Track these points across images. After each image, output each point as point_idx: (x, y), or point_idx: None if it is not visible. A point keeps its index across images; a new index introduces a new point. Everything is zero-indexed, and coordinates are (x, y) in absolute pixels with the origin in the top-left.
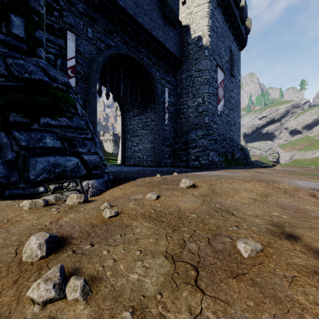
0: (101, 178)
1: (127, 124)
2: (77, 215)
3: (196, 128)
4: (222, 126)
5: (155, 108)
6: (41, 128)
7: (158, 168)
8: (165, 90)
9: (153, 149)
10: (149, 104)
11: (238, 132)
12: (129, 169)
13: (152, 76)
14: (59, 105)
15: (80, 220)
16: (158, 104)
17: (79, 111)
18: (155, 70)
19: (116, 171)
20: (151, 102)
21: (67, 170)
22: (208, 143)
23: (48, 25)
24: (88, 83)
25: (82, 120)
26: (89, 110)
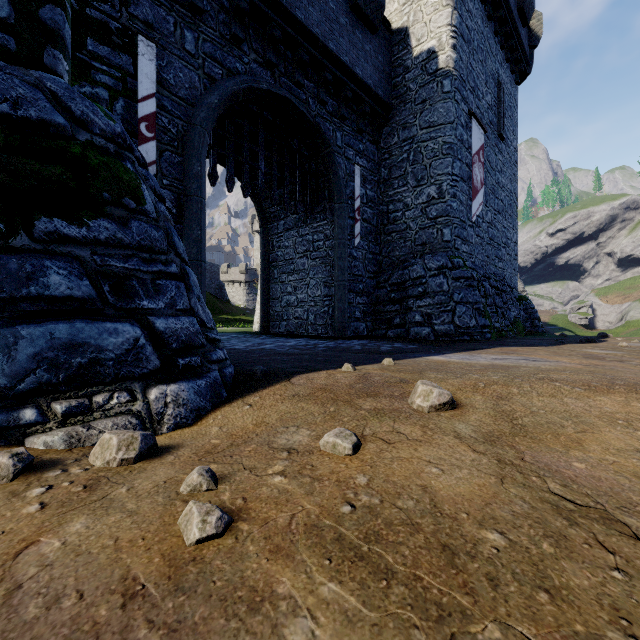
0: (203, 376)
1: (274, 248)
2: (96, 522)
3: (424, 254)
4: (480, 248)
5: (334, 210)
6: (36, 247)
7: (340, 341)
8: (355, 171)
9: (329, 300)
10: (319, 203)
11: (513, 262)
12: (276, 345)
13: (327, 139)
14: (91, 188)
15: (96, 555)
16: (340, 202)
17: (147, 207)
18: (333, 126)
19: (246, 352)
20: (325, 199)
21: (105, 360)
22: (451, 286)
23: (95, 21)
24: (187, 155)
25: (155, 229)
26: (188, 213)
